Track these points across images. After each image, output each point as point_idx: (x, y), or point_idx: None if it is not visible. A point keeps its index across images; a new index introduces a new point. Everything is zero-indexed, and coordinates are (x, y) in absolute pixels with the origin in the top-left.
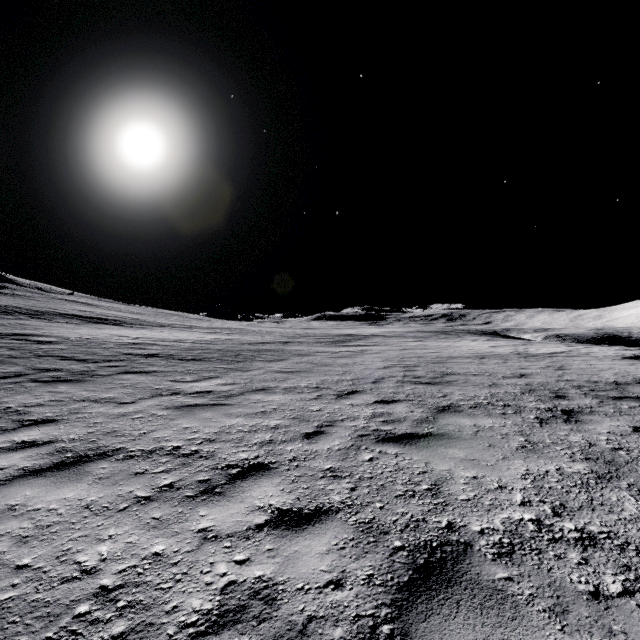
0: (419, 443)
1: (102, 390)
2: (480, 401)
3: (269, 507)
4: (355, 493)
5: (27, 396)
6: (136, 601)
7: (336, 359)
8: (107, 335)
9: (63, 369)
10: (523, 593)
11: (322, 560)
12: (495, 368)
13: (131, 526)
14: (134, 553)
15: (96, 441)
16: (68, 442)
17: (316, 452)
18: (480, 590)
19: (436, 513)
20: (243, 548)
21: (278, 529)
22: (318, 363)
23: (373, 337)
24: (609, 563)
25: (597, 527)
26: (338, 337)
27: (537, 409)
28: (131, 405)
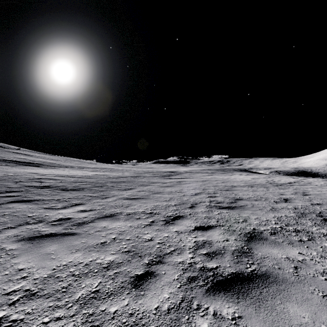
0: (251, 293)
1: None
2: (274, 226)
3: None
4: None
5: None
6: None
7: (164, 188)
8: (26, 173)
9: None
10: None
11: None
12: (265, 194)
13: None
14: None
15: None
16: None
17: (142, 318)
18: None
19: None
20: None
21: None
22: (153, 191)
23: (185, 173)
24: None
25: None
26: (166, 173)
27: (323, 235)
28: None
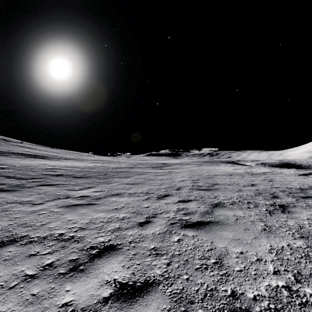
0: (205, 228)
1: (25, 196)
2: (234, 200)
3: (114, 281)
4: (170, 267)
5: None
6: None
7: (157, 176)
8: (37, 164)
9: (6, 183)
10: None
11: None
12: (238, 181)
13: (14, 303)
14: None
15: (11, 230)
16: None
17: (145, 236)
18: None
19: (223, 283)
20: None
21: (118, 301)
22: (148, 179)
23: (175, 164)
24: None
25: None
26: (158, 164)
27: (265, 204)
28: (40, 205)
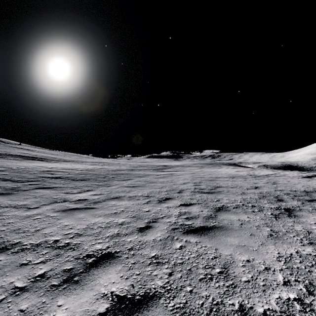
0: (209, 234)
1: (21, 199)
2: (238, 203)
3: (111, 294)
4: (172, 278)
5: None
6: None
7: (158, 179)
8: (34, 166)
9: (1, 186)
10: None
11: None
12: (241, 183)
13: None
14: None
15: (3, 237)
16: None
17: (146, 242)
18: None
19: (229, 295)
20: None
21: None
22: (148, 181)
23: (176, 166)
24: None
25: None
26: (159, 167)
27: (270, 208)
28: (36, 209)
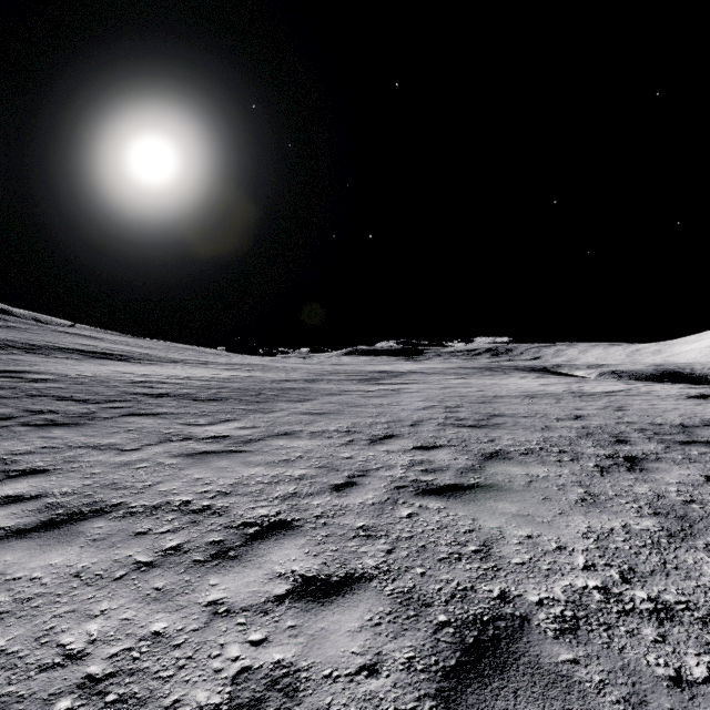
0: (464, 496)
1: (103, 435)
2: (532, 447)
3: (291, 574)
4: (392, 556)
5: (16, 442)
6: (129, 694)
7: (369, 399)
8: (112, 372)
9: (59, 411)
10: (592, 679)
11: (353, 639)
12: (547, 409)
13: (128, 598)
14: (130, 632)
15: (92, 495)
16: (60, 496)
17: (347, 507)
18: (541, 676)
19: (486, 580)
20: (260, 625)
21: (302, 601)
22: (349, 403)
23: (410, 374)
24: (690, 640)
25: (673, 596)
26: (371, 374)
27: (596, 456)
28: (135, 452)
